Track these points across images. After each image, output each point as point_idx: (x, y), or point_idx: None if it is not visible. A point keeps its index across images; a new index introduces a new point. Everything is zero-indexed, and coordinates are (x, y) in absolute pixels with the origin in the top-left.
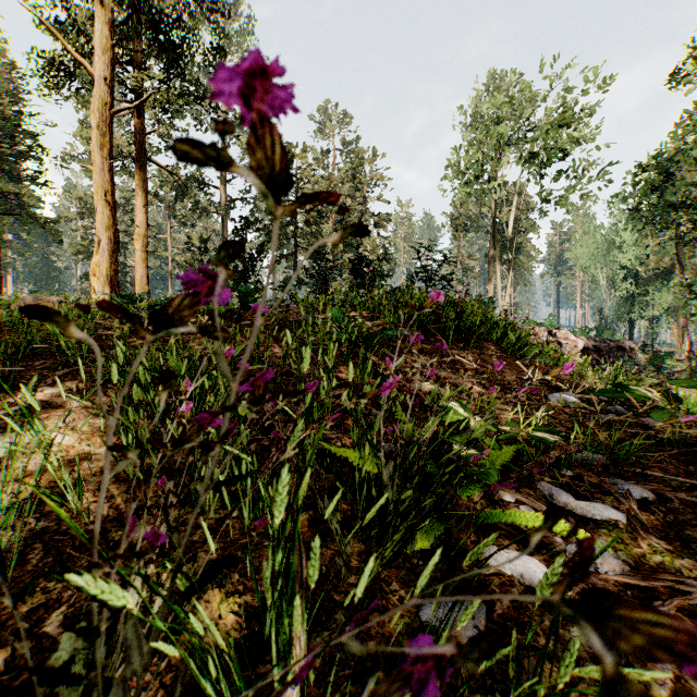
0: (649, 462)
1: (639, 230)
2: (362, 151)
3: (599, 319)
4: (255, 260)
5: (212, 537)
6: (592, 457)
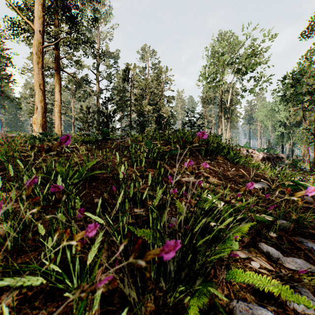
0: (313, 224)
1: (287, 104)
2: (161, 67)
3: (268, 144)
4: (112, 117)
5: (49, 301)
6: (288, 226)
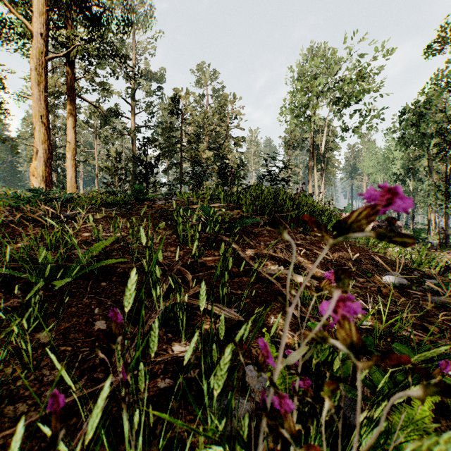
0: None
1: (406, 149)
2: (226, 95)
3: None
4: (153, 167)
5: None
6: None
